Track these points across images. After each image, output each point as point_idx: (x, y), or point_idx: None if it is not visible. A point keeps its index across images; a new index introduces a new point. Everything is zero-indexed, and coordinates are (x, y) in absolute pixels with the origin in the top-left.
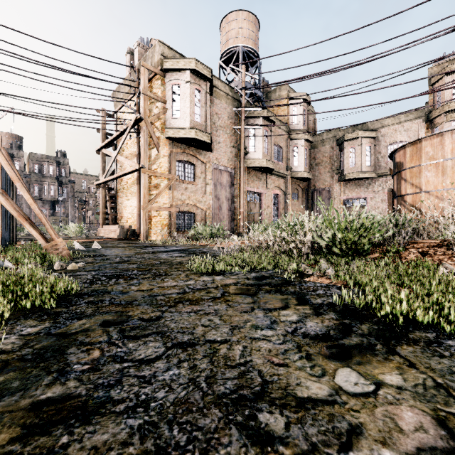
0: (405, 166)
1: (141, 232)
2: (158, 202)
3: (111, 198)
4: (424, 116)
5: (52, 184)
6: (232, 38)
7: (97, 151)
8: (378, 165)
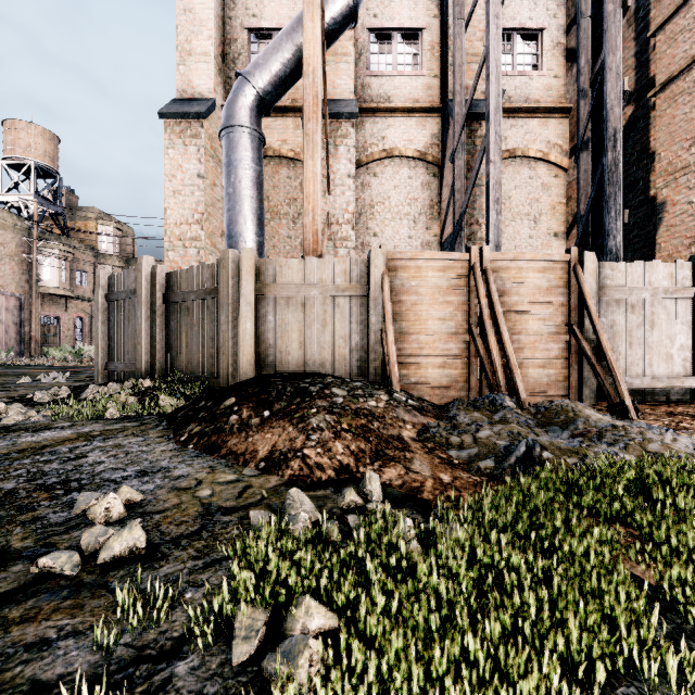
0: None
1: None
2: None
3: None
4: None
5: None
6: (21, 148)
7: None
8: None
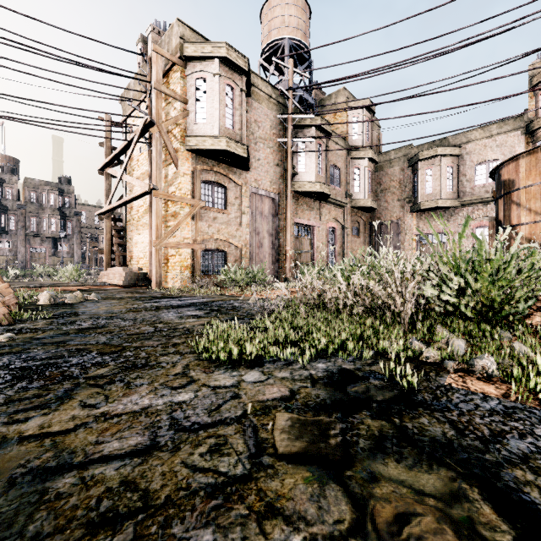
0: (518, 184)
1: (153, 276)
2: (176, 237)
3: (119, 232)
4: (523, 127)
5: (54, 217)
6: (275, 29)
7: (100, 170)
8: (462, 191)
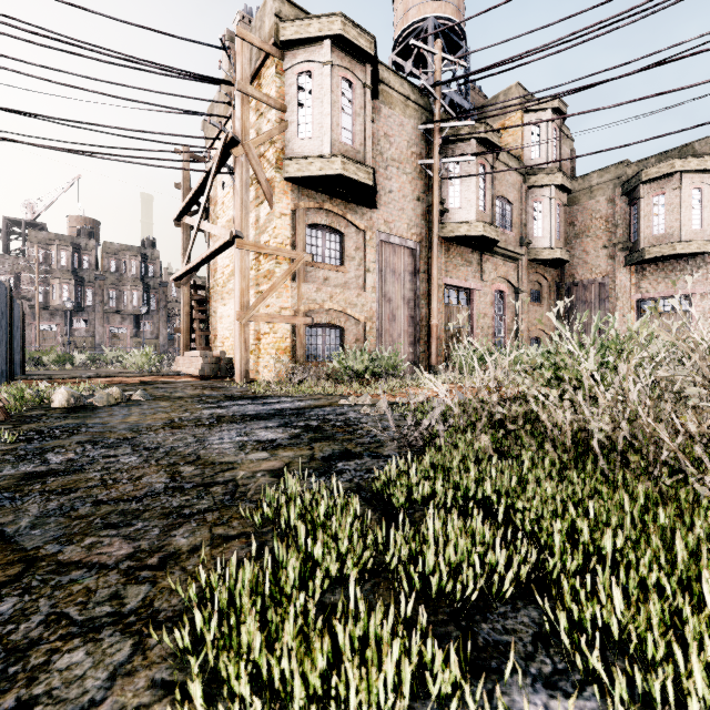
0: None
1: (237, 364)
2: (270, 307)
3: (201, 304)
4: None
5: (135, 289)
6: (414, 6)
7: (176, 220)
8: None
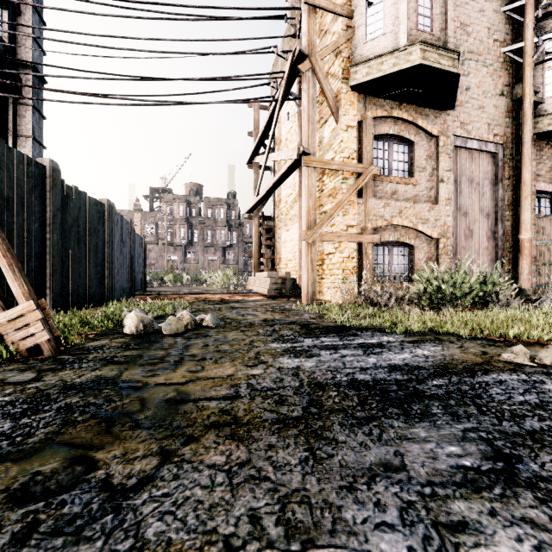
0: None
1: (303, 284)
2: (335, 225)
3: (268, 232)
4: None
5: (223, 229)
6: None
7: (248, 163)
8: None
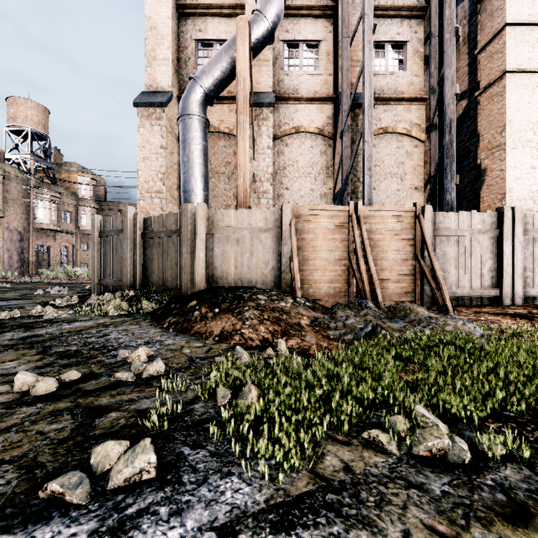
0: None
1: None
2: None
3: None
4: None
5: None
6: (21, 118)
7: None
8: None
